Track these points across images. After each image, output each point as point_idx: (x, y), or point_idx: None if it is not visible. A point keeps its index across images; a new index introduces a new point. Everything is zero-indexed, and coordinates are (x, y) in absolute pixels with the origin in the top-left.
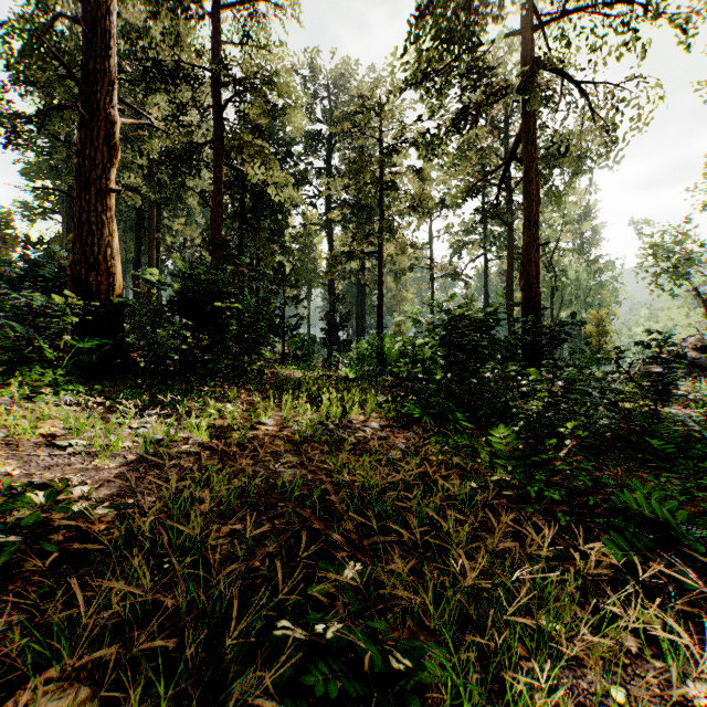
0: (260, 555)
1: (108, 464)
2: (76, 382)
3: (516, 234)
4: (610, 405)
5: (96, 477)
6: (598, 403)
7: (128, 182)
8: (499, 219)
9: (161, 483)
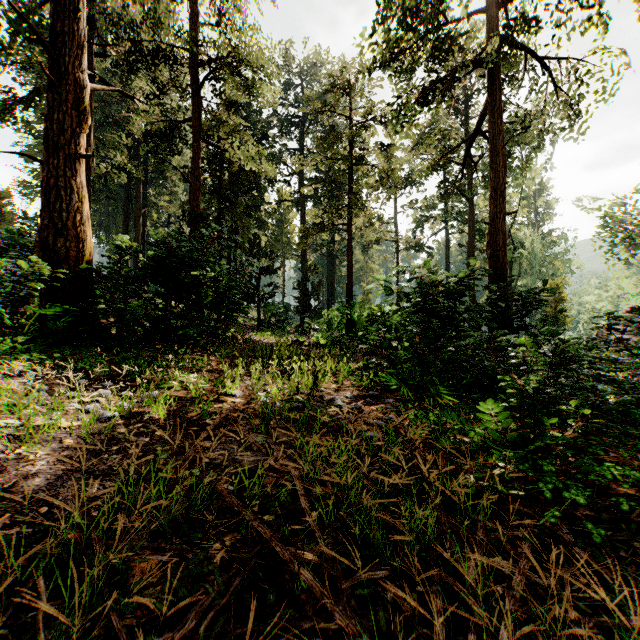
0: (193, 615)
1: (37, 452)
2: (36, 350)
3: (476, 208)
4: (599, 376)
5: (13, 472)
6: (586, 374)
7: (117, 163)
8: (461, 194)
9: (59, 503)
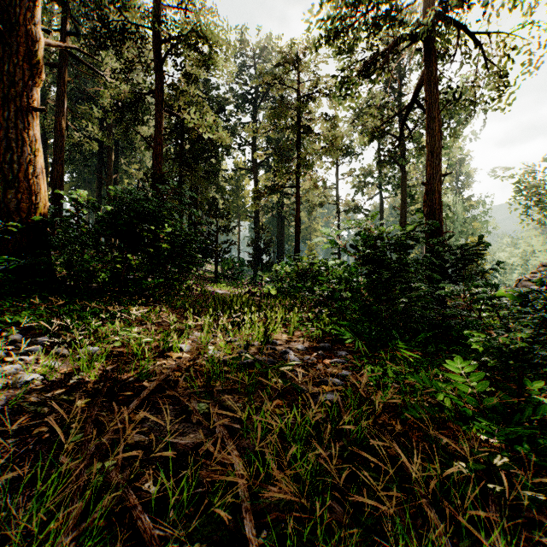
0: None
1: None
2: None
3: (408, 175)
4: None
5: None
6: None
7: (92, 134)
8: (395, 162)
9: None
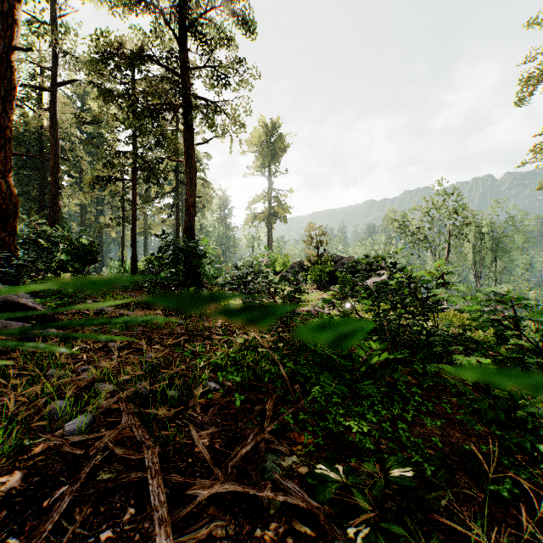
0: None
1: None
2: None
3: None
4: None
5: None
6: None
7: None
8: None
9: None
